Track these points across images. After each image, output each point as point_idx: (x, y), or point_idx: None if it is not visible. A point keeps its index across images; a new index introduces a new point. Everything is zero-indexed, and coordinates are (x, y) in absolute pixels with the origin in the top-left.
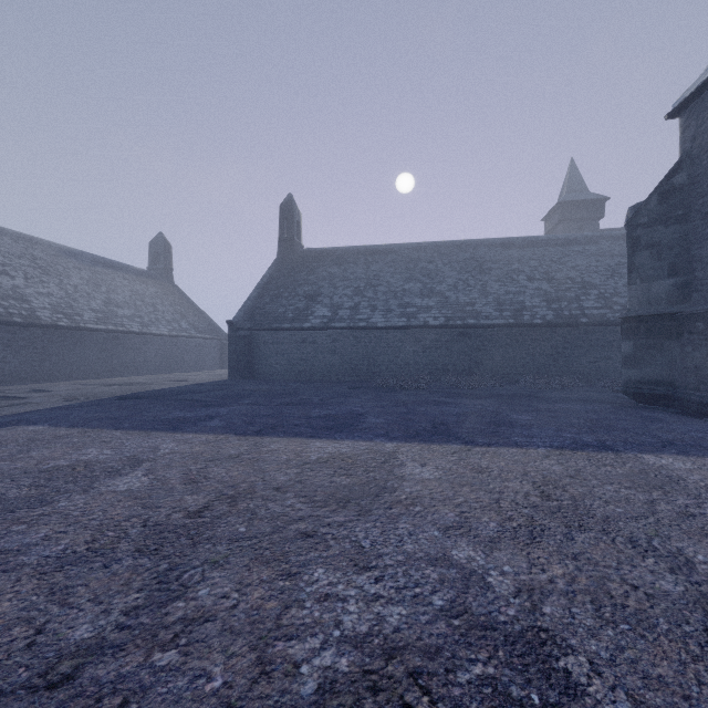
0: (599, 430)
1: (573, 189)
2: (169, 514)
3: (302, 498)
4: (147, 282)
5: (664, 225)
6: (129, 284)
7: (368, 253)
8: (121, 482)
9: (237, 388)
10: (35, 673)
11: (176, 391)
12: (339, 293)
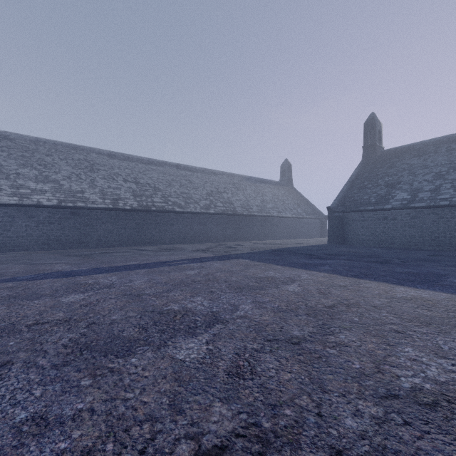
0: None
1: None
2: (316, 304)
3: (392, 314)
4: (279, 188)
5: None
6: (271, 190)
7: (451, 141)
8: (289, 287)
9: (334, 250)
10: (286, 338)
11: (298, 249)
12: (418, 179)
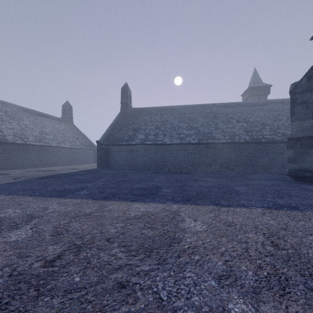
0: (284, 196)
1: (255, 81)
2: (32, 264)
3: (122, 247)
4: (61, 123)
5: (309, 92)
6: (52, 124)
7: (162, 110)
8: (14, 234)
9: (100, 173)
10: None
11: (70, 174)
12: (148, 128)
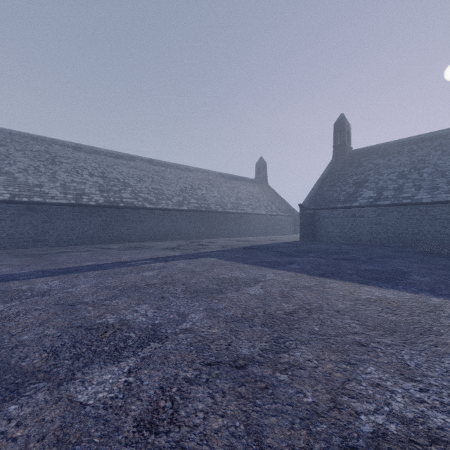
0: None
1: None
2: (275, 311)
3: (356, 321)
4: (254, 185)
5: None
6: (246, 188)
7: (413, 143)
8: (250, 290)
9: (305, 246)
10: (231, 360)
11: (270, 246)
12: (383, 178)
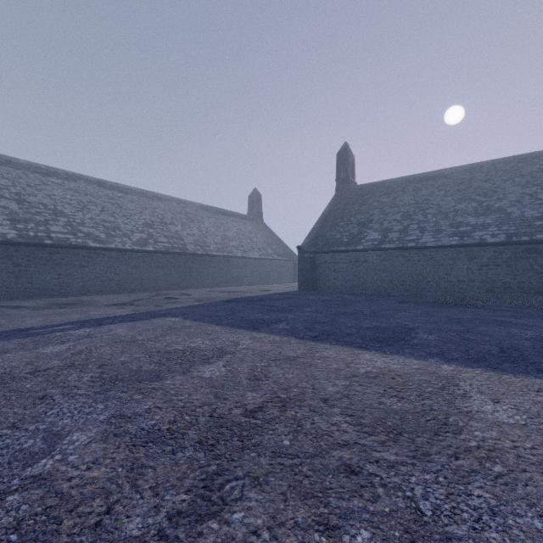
0: None
1: None
2: (231, 409)
3: (348, 417)
4: (247, 223)
5: None
6: (236, 225)
7: (417, 181)
8: (207, 370)
9: (303, 298)
10: None
11: (261, 298)
12: (388, 219)
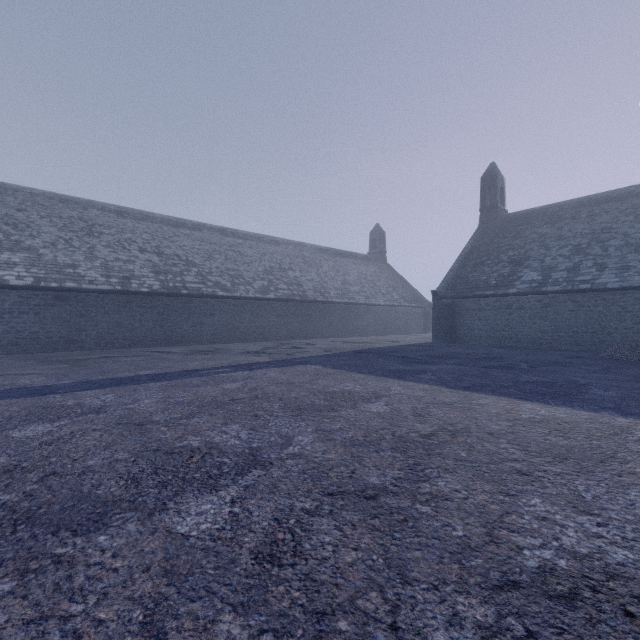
0: None
1: None
2: (407, 433)
3: (515, 445)
4: (368, 264)
5: None
6: (357, 267)
7: (593, 204)
8: (372, 407)
9: (441, 350)
10: (357, 489)
11: (392, 349)
12: (551, 254)
